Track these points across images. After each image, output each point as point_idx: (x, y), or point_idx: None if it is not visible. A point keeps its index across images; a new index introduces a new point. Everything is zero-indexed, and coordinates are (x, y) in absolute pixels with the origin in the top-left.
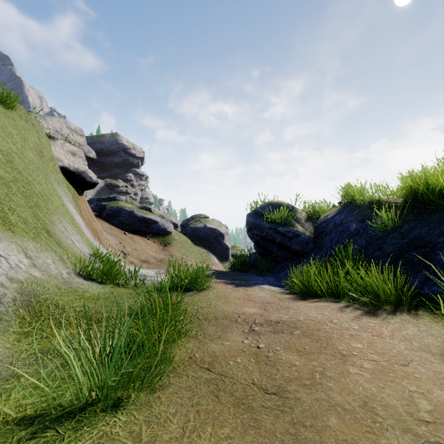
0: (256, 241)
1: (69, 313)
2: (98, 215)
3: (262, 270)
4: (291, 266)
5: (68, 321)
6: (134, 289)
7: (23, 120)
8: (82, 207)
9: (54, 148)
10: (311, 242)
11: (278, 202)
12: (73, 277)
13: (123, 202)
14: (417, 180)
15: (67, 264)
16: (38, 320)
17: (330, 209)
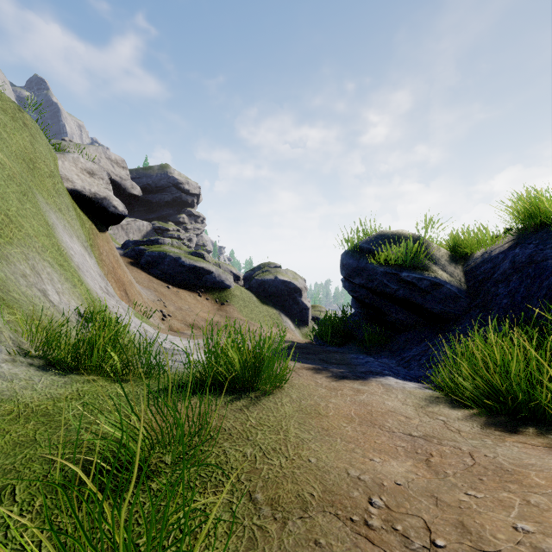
0: (359, 296)
1: None
2: (134, 263)
3: (369, 345)
4: (424, 340)
5: None
6: (137, 384)
7: (9, 116)
8: (102, 248)
9: (62, 164)
10: (463, 297)
11: (395, 233)
12: None
13: (167, 246)
14: None
15: (2, 334)
16: None
17: (493, 241)
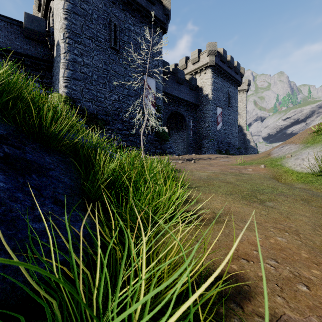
0: None
1: None
2: None
3: None
4: None
5: None
6: None
7: None
8: None
9: None
10: None
11: None
12: None
13: None
14: None
15: None
16: None
17: None
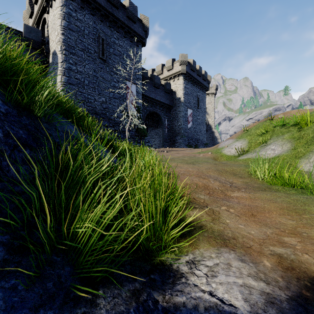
0: None
1: None
2: None
3: None
4: None
5: None
6: None
7: None
8: None
9: None
10: None
11: None
12: None
13: None
14: None
15: None
16: None
17: None
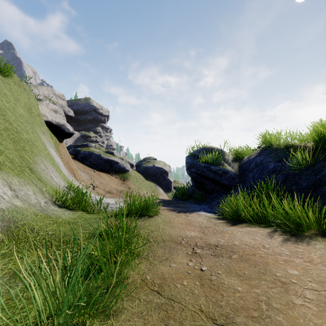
0: (193, 177)
1: (42, 236)
2: (74, 157)
3: (198, 200)
4: (221, 197)
5: (41, 243)
6: (99, 215)
7: (17, 85)
8: (61, 151)
9: (41, 107)
10: (236, 178)
11: (210, 147)
12: (50, 206)
13: (93, 148)
14: (325, 127)
15: (45, 195)
16: (15, 243)
17: (251, 152)
